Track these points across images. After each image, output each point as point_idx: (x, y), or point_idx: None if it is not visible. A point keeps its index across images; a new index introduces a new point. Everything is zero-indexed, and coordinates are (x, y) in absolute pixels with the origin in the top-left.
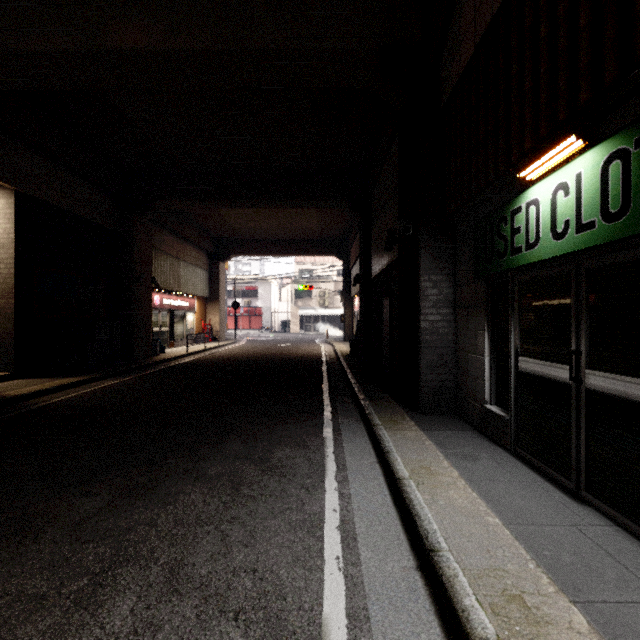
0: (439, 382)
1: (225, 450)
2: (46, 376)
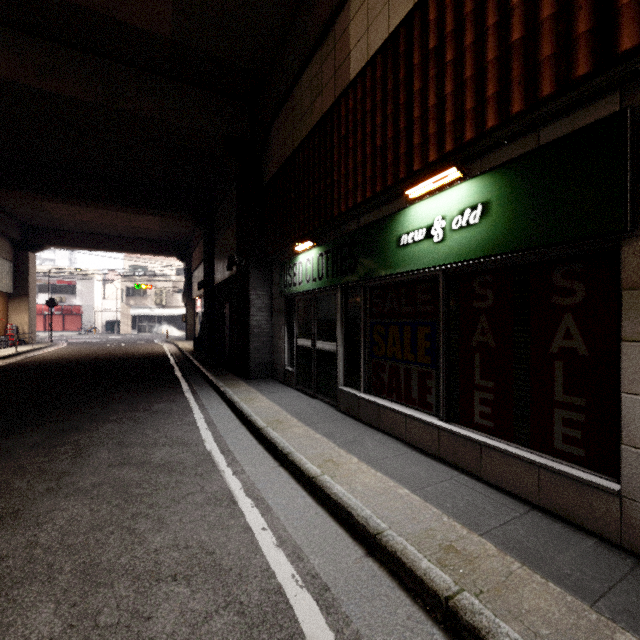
0: (262, 359)
1: (114, 410)
2: None
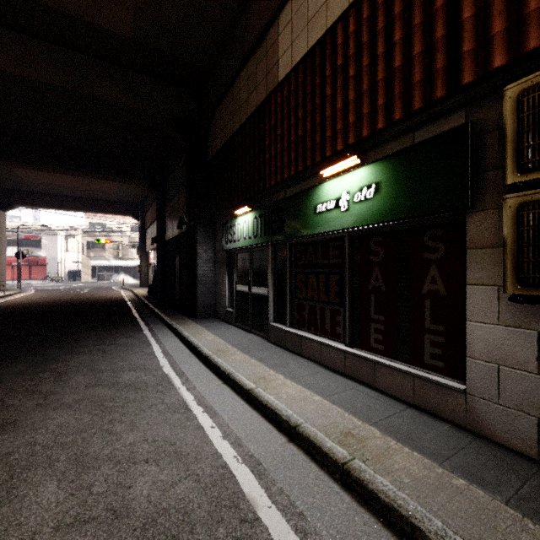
0: (207, 302)
1: (84, 344)
2: None
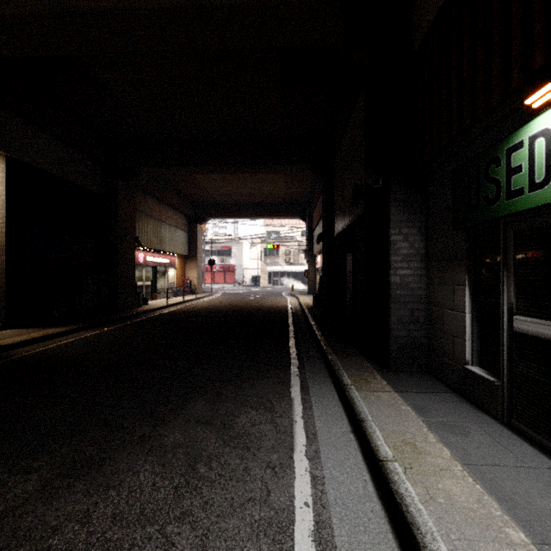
0: (410, 338)
1: (187, 412)
2: (35, 326)
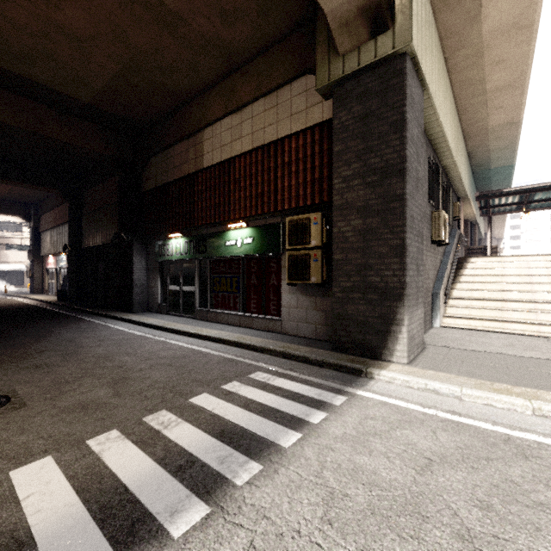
0: (141, 300)
1: (55, 330)
2: None
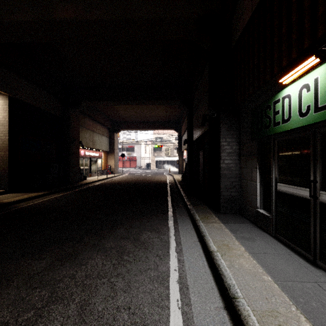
0: (231, 196)
1: (115, 233)
2: (24, 192)
